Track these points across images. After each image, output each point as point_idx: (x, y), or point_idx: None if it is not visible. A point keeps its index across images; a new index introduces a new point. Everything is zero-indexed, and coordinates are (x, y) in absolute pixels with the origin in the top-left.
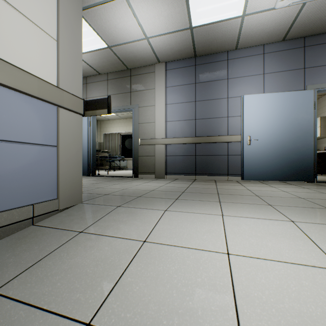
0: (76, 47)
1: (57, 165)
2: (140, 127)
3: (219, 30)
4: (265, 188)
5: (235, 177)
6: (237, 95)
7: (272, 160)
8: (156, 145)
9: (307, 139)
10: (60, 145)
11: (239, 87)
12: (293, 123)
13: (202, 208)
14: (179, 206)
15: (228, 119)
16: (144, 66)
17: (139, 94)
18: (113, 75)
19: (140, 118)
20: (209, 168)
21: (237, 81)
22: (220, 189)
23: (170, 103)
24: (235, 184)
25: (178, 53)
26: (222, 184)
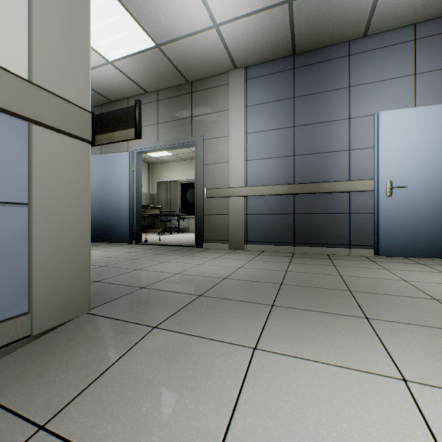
0: (74, 8)
1: (29, 244)
2: (206, 169)
3: (339, 1)
4: (432, 275)
5: (362, 250)
6: (365, 113)
7: (432, 223)
8: (231, 197)
9: None
10: (36, 203)
11: (369, 100)
12: None
13: (338, 341)
14: (281, 330)
15: (351, 153)
16: (213, 77)
17: (205, 119)
18: (166, 93)
19: (206, 156)
20: (316, 235)
21: (365, 90)
22: (348, 278)
23: (252, 132)
24: (369, 265)
25: (265, 49)
26: (345, 265)
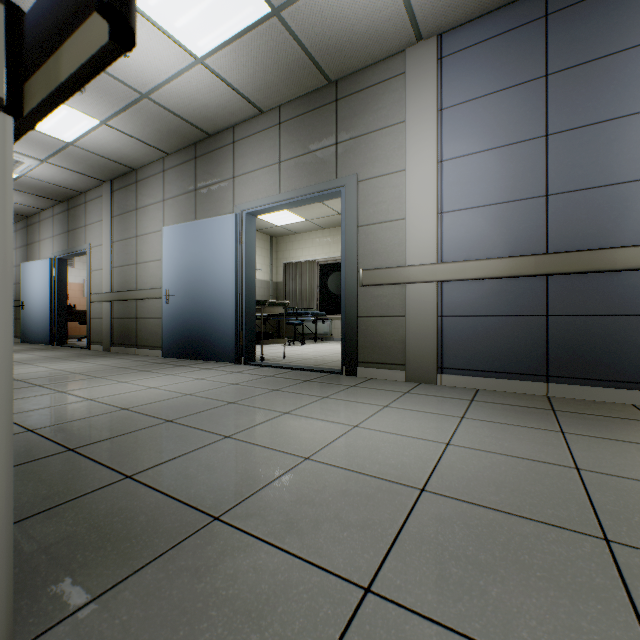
0: None
1: None
2: (363, 235)
3: None
4: None
5: None
6: None
7: None
8: (409, 285)
9: None
10: None
11: None
12: None
13: None
14: None
15: None
16: (374, 65)
17: (360, 145)
18: (292, 109)
19: (363, 211)
20: (603, 362)
21: None
22: None
23: (453, 156)
24: None
25: None
26: None
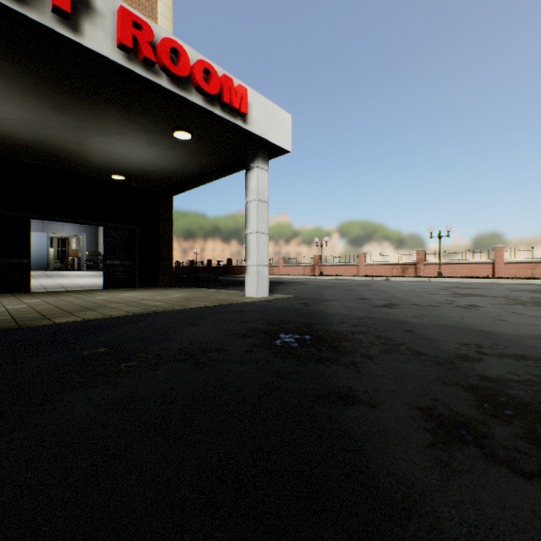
0: None
1: None
2: None
3: None
4: None
5: None
6: None
7: None
8: None
9: (45, 253)
10: None
11: None
12: (38, 246)
13: None
14: None
15: None
16: None
17: None
18: None
19: None
20: None
21: None
22: None
23: None
24: None
25: None
26: None
